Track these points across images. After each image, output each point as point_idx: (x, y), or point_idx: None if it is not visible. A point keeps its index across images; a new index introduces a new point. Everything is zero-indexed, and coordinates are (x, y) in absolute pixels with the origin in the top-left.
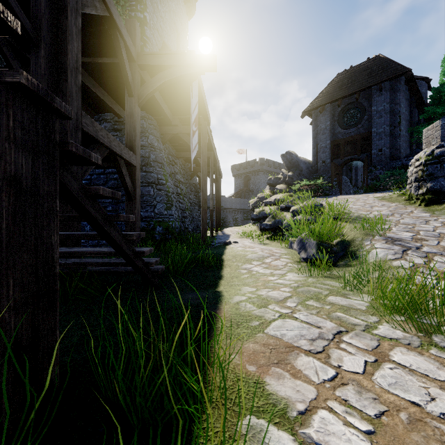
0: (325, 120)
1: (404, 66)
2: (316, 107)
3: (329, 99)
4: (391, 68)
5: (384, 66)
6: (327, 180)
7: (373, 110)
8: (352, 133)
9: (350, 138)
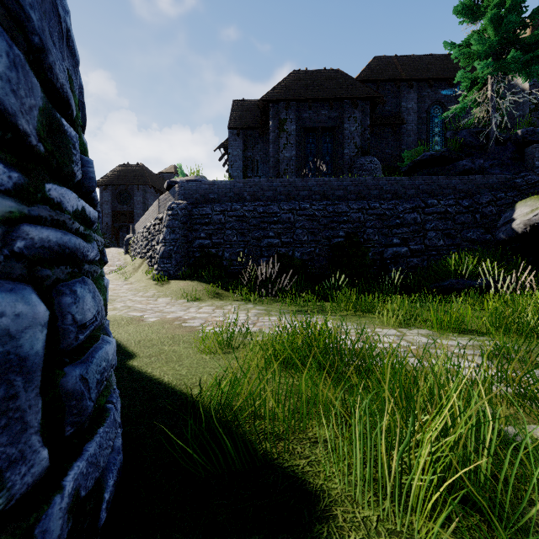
0: (108, 196)
1: (149, 180)
2: (102, 185)
3: (111, 182)
4: (144, 178)
5: (142, 175)
6: (108, 236)
7: (135, 199)
8: (125, 209)
9: (124, 212)
